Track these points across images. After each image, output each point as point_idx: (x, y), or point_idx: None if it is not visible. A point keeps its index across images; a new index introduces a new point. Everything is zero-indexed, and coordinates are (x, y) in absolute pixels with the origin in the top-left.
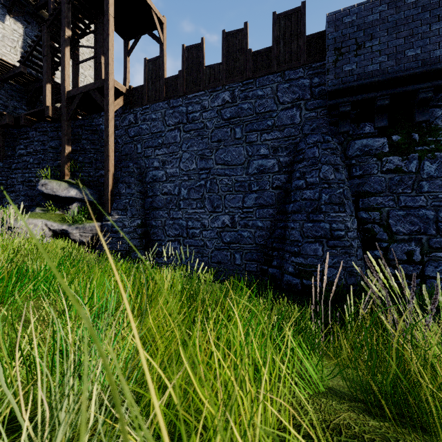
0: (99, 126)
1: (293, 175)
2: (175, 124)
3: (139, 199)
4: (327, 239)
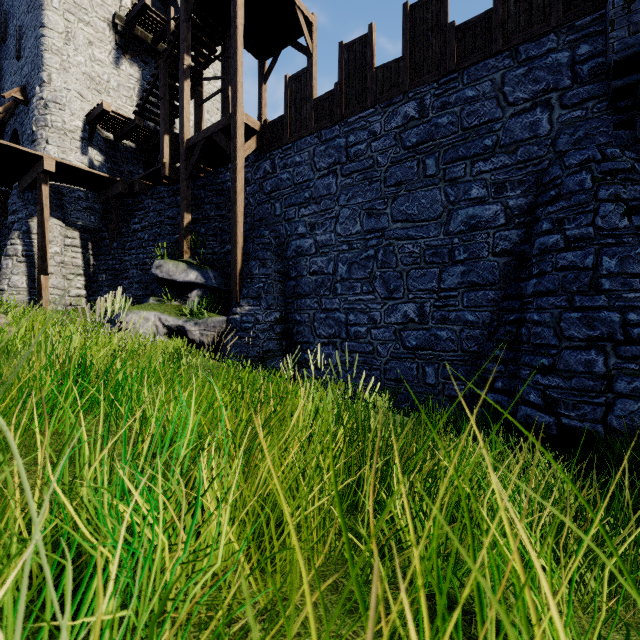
0: (226, 183)
1: (535, 228)
2: (329, 166)
3: (278, 283)
4: (616, 343)
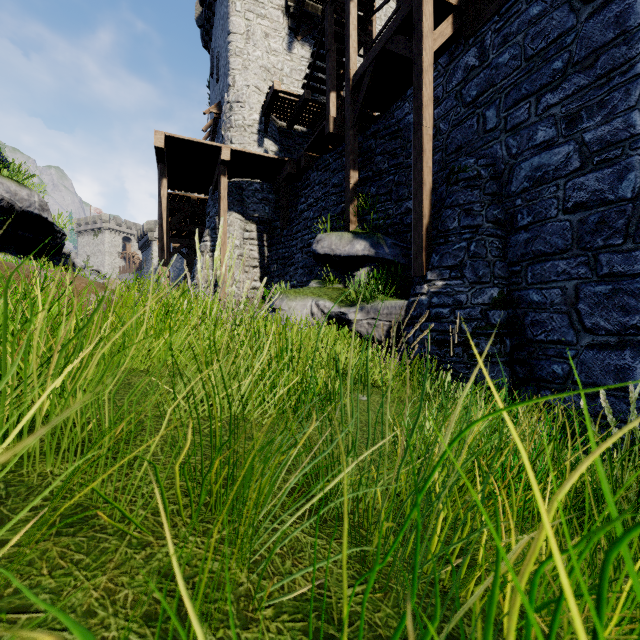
0: (403, 119)
1: None
2: None
3: (493, 239)
4: None
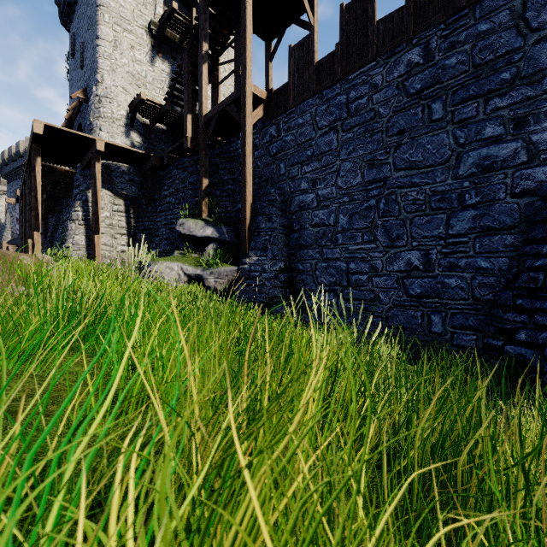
0: (237, 150)
1: None
2: (330, 124)
3: (282, 236)
4: None
